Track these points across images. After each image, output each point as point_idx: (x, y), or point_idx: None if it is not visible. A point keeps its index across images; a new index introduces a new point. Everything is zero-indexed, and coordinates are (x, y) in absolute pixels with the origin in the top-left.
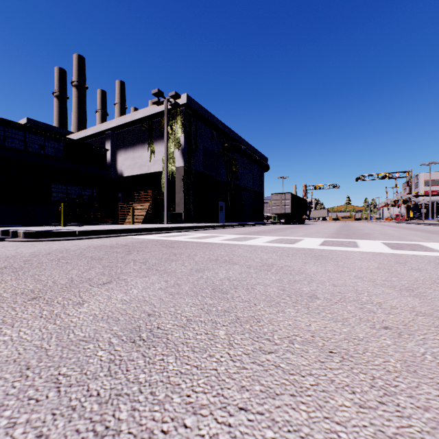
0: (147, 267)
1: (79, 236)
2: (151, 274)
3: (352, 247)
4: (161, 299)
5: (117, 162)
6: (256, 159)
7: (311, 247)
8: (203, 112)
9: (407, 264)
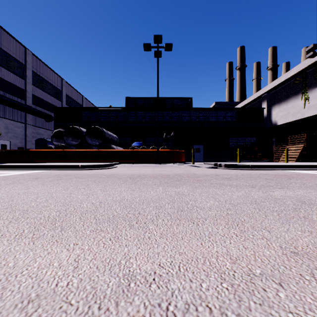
0: (305, 186)
1: (251, 168)
2: (308, 189)
3: None
4: (316, 197)
5: (271, 115)
6: None
7: None
8: None
9: None
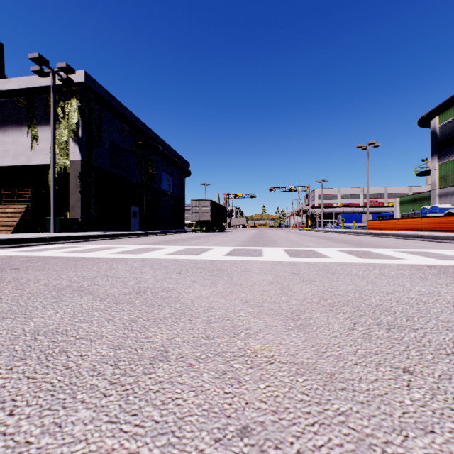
0: None
1: None
2: None
3: (255, 257)
4: None
5: None
6: (176, 162)
7: (214, 259)
8: (109, 99)
9: (300, 274)
